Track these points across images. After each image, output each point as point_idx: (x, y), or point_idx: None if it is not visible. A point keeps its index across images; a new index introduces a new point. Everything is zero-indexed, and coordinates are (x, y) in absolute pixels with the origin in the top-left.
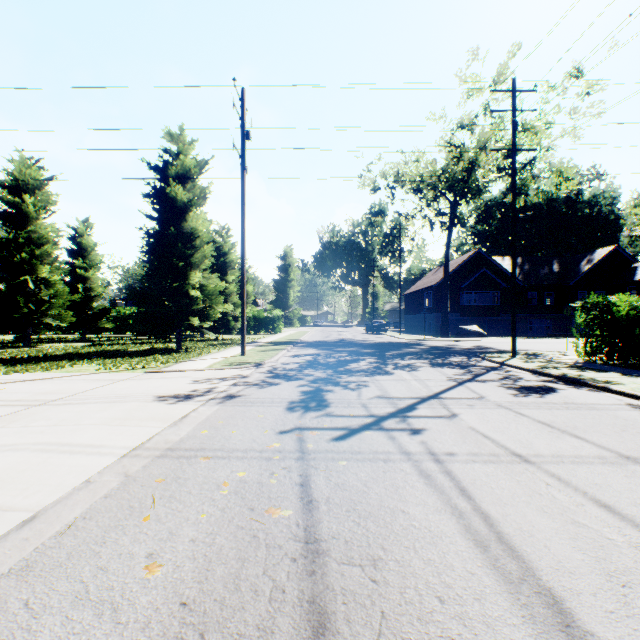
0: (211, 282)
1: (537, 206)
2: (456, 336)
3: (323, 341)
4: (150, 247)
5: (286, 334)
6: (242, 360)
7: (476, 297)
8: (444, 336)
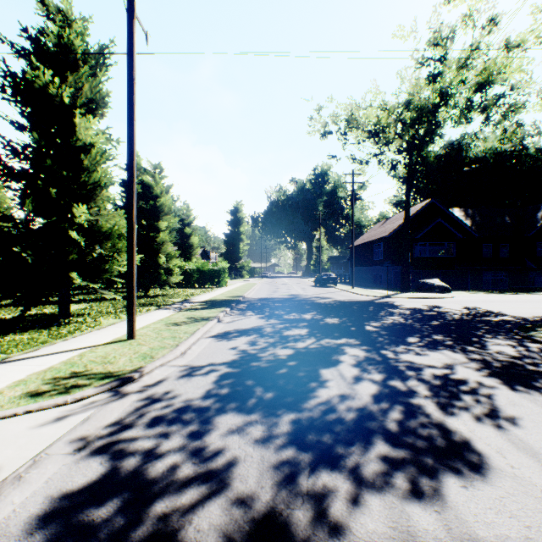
0: (113, 222)
1: (480, 160)
2: (417, 291)
3: (270, 299)
4: None
5: (231, 288)
6: (105, 361)
7: (422, 249)
8: (405, 291)
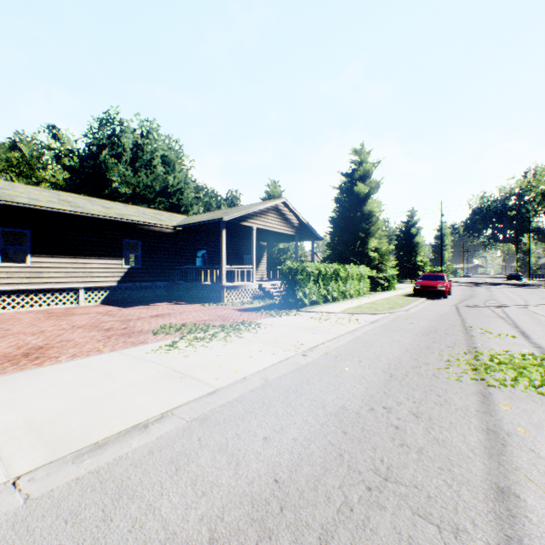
0: (422, 259)
1: None
2: None
3: (471, 282)
4: (404, 250)
5: None
6: None
7: None
8: None
